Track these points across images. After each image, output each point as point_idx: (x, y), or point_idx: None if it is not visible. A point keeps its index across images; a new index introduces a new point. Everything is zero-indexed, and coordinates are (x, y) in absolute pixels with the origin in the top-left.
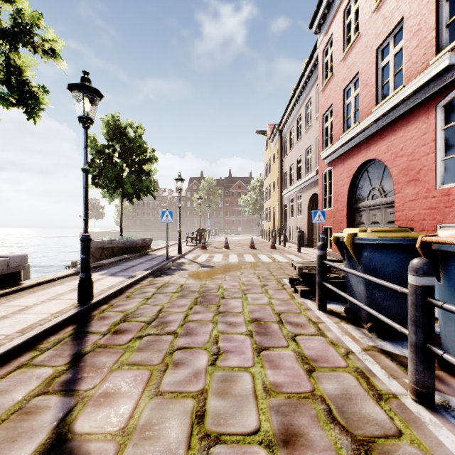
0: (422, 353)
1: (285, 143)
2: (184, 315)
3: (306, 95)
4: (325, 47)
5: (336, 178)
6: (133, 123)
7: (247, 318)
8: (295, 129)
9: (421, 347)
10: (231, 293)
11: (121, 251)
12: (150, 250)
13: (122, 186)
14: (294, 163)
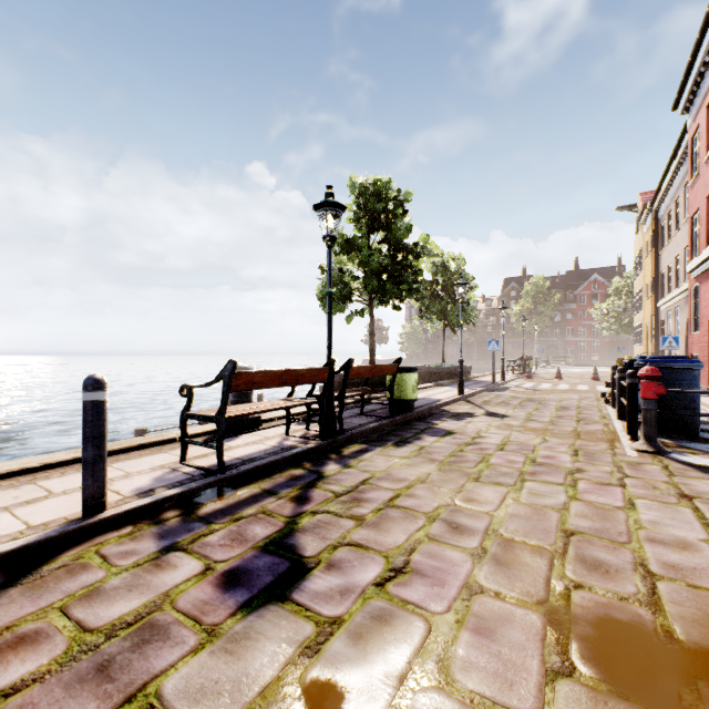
0: (618, 401)
1: (662, 230)
2: (518, 403)
3: (683, 174)
4: (693, 135)
5: (701, 297)
6: (455, 256)
7: (557, 406)
8: (672, 214)
9: (618, 399)
10: (550, 400)
11: (446, 376)
12: (471, 377)
13: (446, 317)
14: (672, 263)
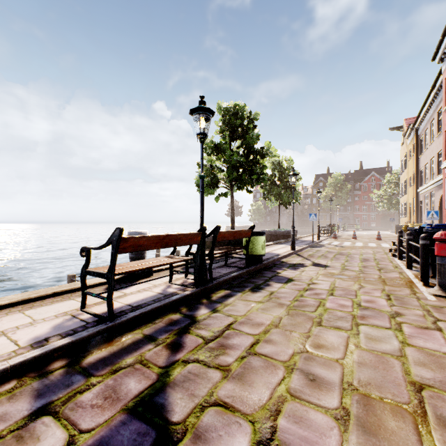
0: (407, 256)
1: (421, 142)
2: (333, 256)
3: (437, 104)
4: None
5: None
6: (286, 158)
7: (360, 258)
8: (428, 131)
9: (407, 254)
10: (354, 254)
11: (281, 237)
12: (297, 238)
13: (281, 198)
14: (428, 163)
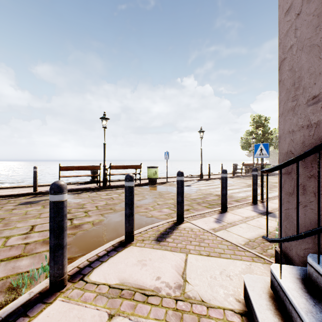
0: None
1: None
2: None
3: None
4: None
5: None
6: None
7: None
8: None
9: None
10: None
11: None
12: None
13: None
14: None
